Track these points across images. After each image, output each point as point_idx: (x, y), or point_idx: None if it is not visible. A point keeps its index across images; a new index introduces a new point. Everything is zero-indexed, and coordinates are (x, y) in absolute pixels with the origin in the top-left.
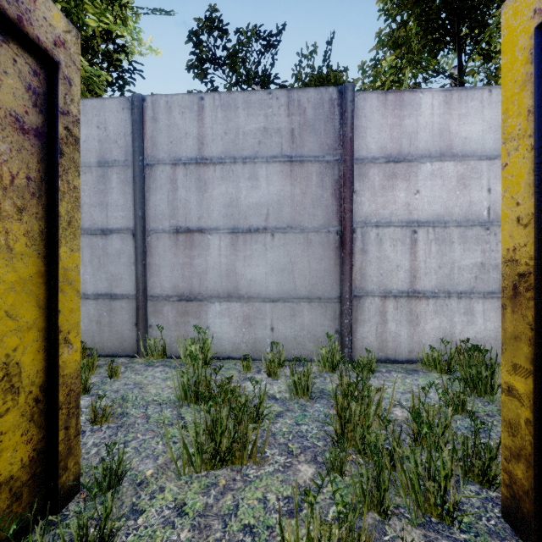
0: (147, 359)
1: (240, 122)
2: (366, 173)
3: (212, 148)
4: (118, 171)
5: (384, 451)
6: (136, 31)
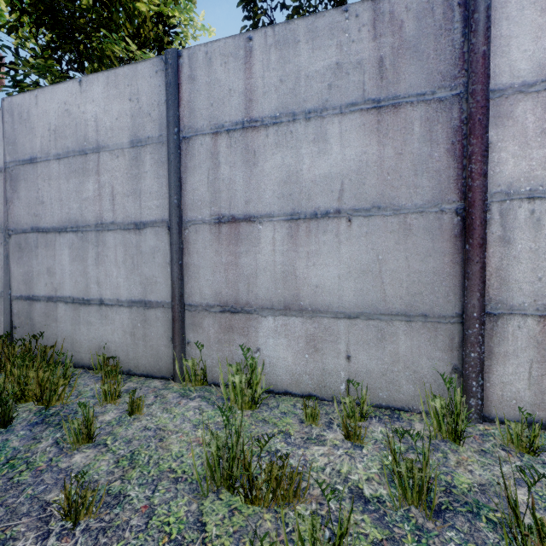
0: (184, 385)
1: (302, 61)
2: (509, 111)
3: (263, 105)
4: (151, 150)
5: None
6: (187, 8)
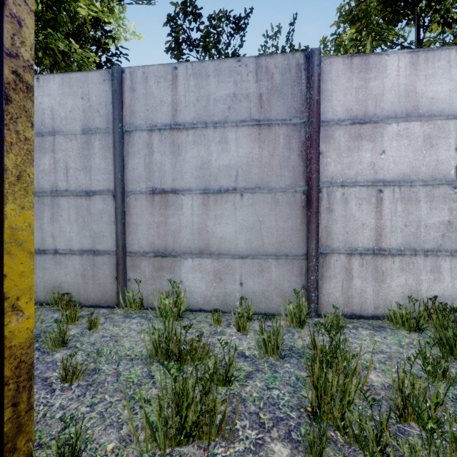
0: (126, 310)
1: (211, 89)
2: (332, 134)
3: (185, 114)
4: (100, 138)
5: (372, 439)
6: (121, 18)
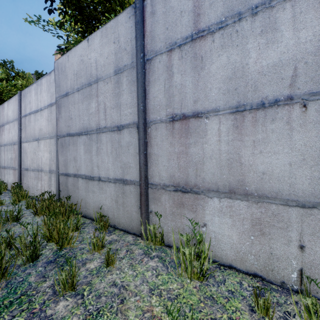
0: (147, 243)
1: None
2: None
3: (209, 15)
4: (126, 74)
5: None
6: None
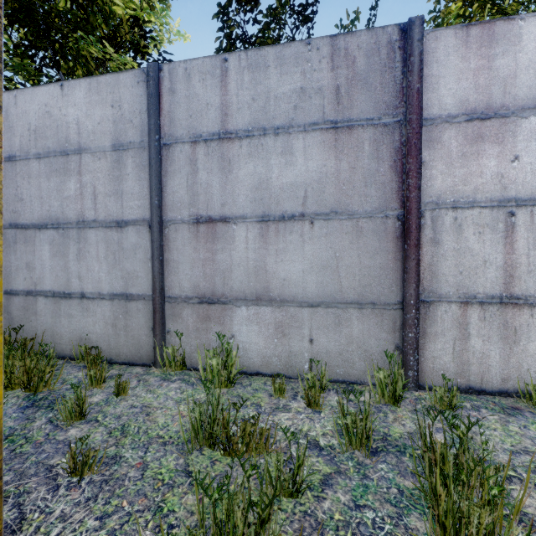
0: (164, 370)
1: (271, 84)
2: (438, 137)
3: (237, 119)
4: (133, 154)
5: None
6: (163, 15)
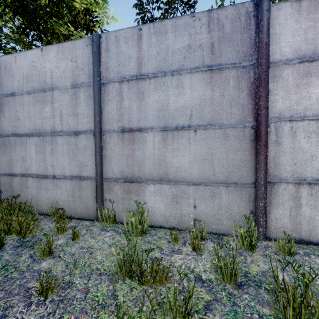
0: (103, 223)
1: (169, 43)
2: (279, 74)
3: (147, 66)
4: (84, 90)
5: None
6: (103, 7)
